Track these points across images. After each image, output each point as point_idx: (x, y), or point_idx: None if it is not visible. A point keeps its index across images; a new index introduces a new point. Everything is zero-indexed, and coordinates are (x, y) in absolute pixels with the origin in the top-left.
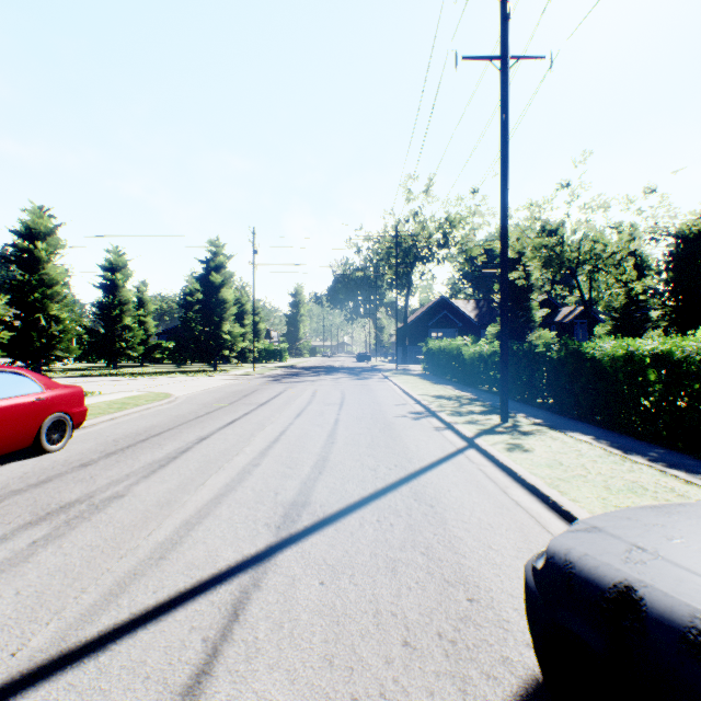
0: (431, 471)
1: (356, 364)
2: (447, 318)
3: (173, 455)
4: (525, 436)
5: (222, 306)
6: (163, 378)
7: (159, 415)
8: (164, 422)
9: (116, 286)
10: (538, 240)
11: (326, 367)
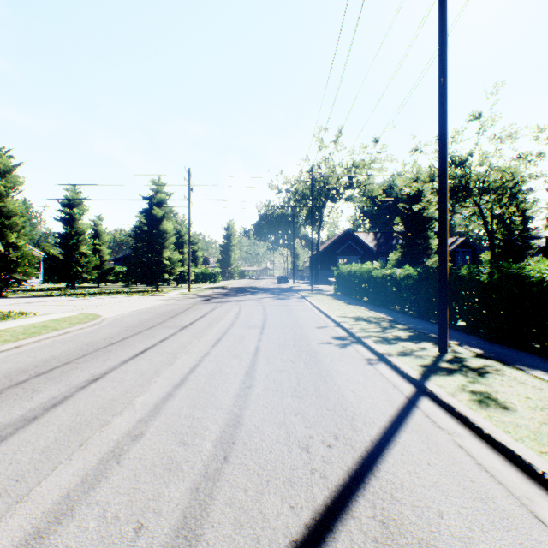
0: (390, 452)
1: (277, 285)
2: (351, 247)
3: (35, 412)
4: (483, 377)
5: (163, 236)
6: (107, 298)
7: (70, 342)
8: (69, 351)
9: (74, 219)
10: None
11: (252, 288)
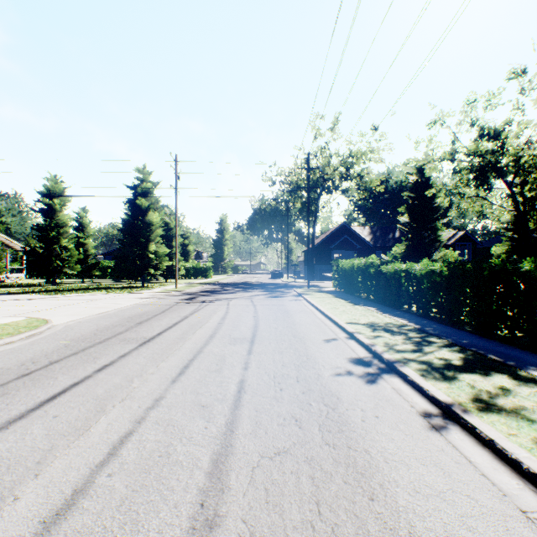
0: None
1: (270, 280)
2: (347, 241)
3: None
4: None
5: (149, 228)
6: (81, 296)
7: None
8: None
9: (54, 210)
10: (472, 147)
11: (244, 283)
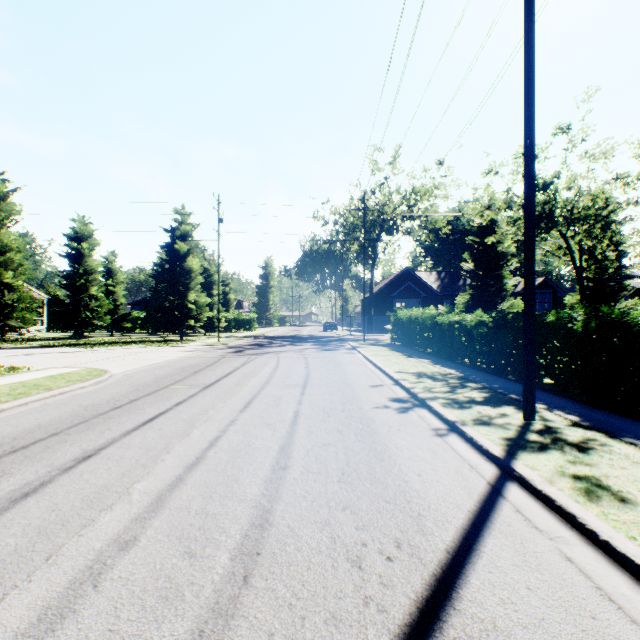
0: (473, 568)
1: (323, 333)
2: (411, 288)
3: None
4: (585, 455)
5: (188, 275)
6: (120, 349)
7: (64, 405)
8: (60, 418)
9: (82, 255)
10: None
11: (293, 336)
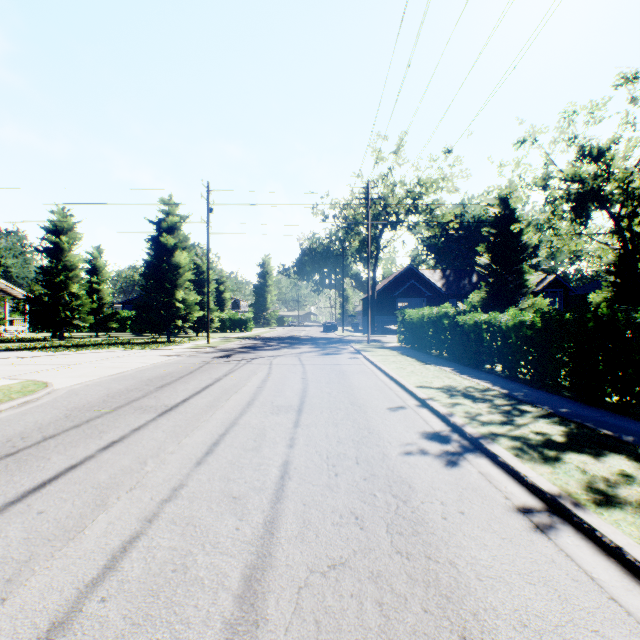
0: None
1: (322, 334)
2: (414, 287)
3: None
4: None
5: (176, 271)
6: (93, 353)
7: None
8: None
9: (62, 250)
10: (570, 170)
11: (291, 338)
